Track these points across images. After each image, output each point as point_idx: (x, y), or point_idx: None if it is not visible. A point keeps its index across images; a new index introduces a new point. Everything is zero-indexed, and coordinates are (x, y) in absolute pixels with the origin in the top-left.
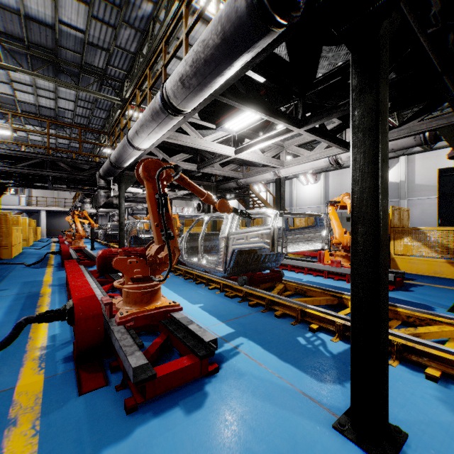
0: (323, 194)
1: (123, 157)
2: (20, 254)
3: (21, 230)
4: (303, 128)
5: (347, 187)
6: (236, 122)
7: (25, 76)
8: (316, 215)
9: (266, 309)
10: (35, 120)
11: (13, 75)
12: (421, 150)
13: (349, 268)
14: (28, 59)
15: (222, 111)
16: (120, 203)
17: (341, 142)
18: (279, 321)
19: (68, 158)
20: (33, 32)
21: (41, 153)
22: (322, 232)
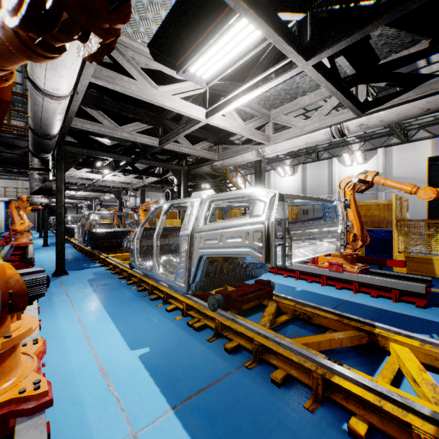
0: (300, 186)
1: (38, 116)
2: None
3: None
4: (312, 58)
5: (325, 179)
6: (206, 61)
7: None
8: (328, 201)
9: (254, 361)
10: None
11: None
12: (399, 142)
13: (357, 274)
14: None
15: (185, 47)
16: (58, 189)
17: (354, 101)
18: (281, 399)
19: None
20: None
21: None
22: (332, 227)
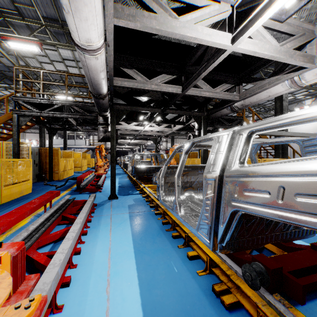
0: None
1: (88, 77)
2: (69, 177)
3: (72, 161)
4: None
5: None
6: None
7: (68, 53)
8: None
9: None
10: (84, 88)
11: (62, 55)
12: None
13: None
14: (65, 37)
15: None
16: (111, 136)
17: None
18: None
19: (80, 102)
20: (61, 10)
21: (60, 100)
22: None
